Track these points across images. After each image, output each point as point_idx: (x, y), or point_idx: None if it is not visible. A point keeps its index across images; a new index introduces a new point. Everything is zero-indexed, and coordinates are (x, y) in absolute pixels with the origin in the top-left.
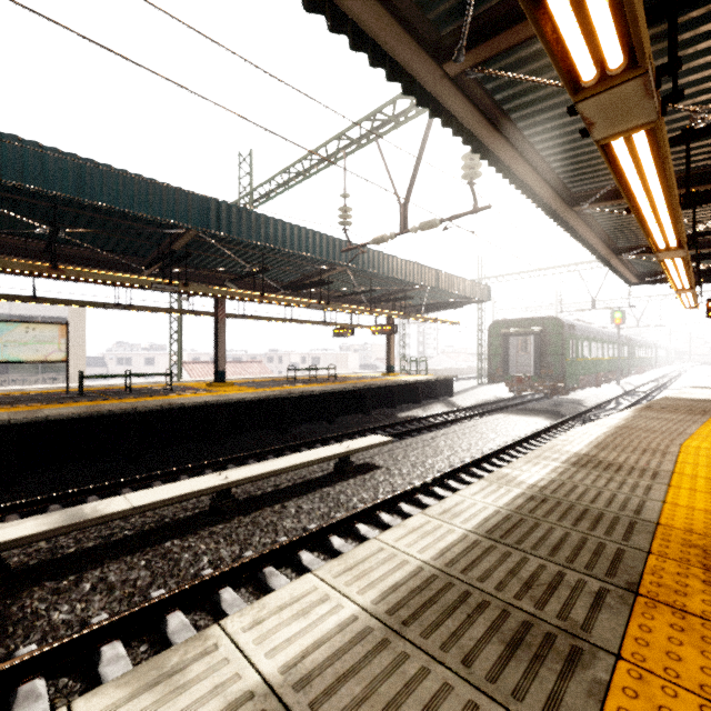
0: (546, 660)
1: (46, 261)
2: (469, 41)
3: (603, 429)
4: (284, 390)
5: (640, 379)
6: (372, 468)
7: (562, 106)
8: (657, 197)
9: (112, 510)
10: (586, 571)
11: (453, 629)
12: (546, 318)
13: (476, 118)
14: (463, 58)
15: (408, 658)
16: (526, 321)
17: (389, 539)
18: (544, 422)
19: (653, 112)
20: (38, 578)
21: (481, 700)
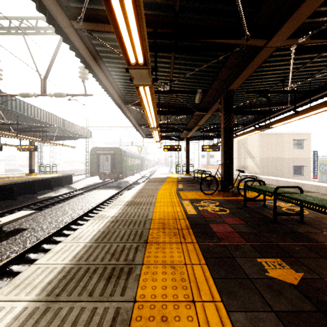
0: (121, 277)
1: None
2: (85, 17)
3: (136, 191)
4: None
5: (146, 172)
6: (21, 230)
7: (122, 64)
8: (151, 109)
9: None
10: (132, 241)
11: (83, 285)
12: (115, 147)
13: (87, 53)
14: (82, 23)
15: (62, 308)
16: (107, 148)
17: (43, 261)
18: (115, 191)
19: (151, 82)
20: None
21: (98, 304)
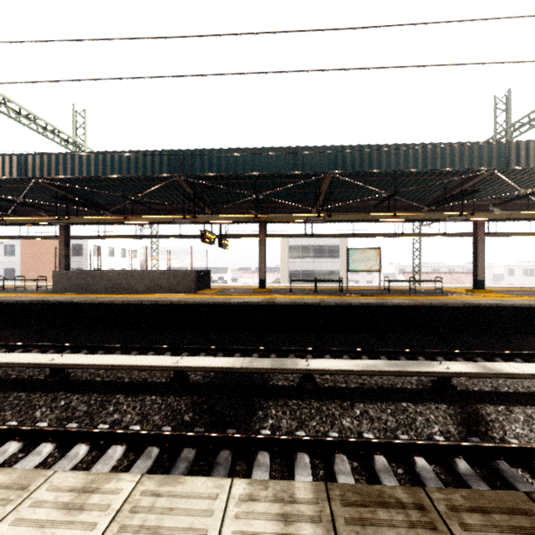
0: None
1: (370, 212)
2: None
3: None
4: None
5: None
6: None
7: None
8: None
9: (511, 371)
10: None
11: None
12: None
13: None
14: None
15: None
16: None
17: None
18: None
19: None
20: (474, 399)
21: None
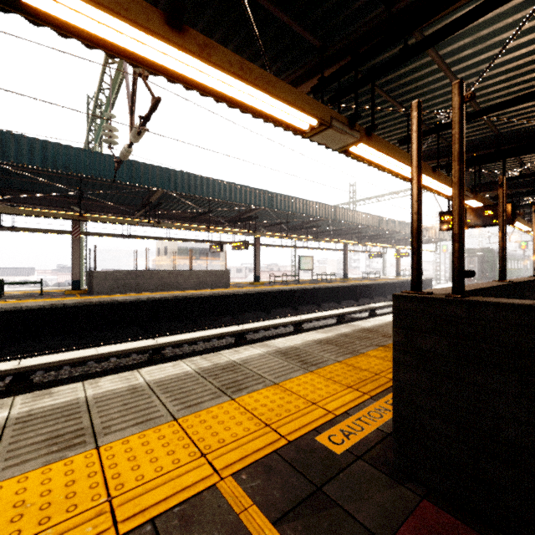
0: None
1: (309, 235)
2: None
3: None
4: (380, 281)
5: None
6: None
7: None
8: None
9: None
10: None
11: None
12: (484, 248)
13: None
14: None
15: None
16: (472, 250)
17: None
18: None
19: None
20: None
21: None
